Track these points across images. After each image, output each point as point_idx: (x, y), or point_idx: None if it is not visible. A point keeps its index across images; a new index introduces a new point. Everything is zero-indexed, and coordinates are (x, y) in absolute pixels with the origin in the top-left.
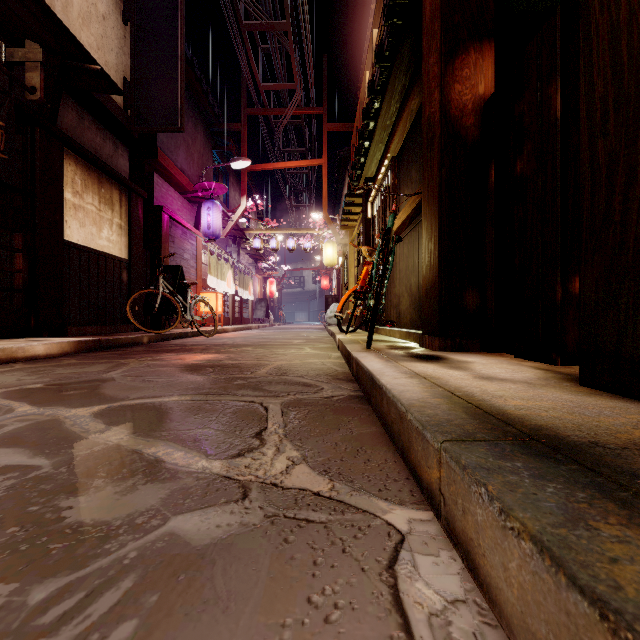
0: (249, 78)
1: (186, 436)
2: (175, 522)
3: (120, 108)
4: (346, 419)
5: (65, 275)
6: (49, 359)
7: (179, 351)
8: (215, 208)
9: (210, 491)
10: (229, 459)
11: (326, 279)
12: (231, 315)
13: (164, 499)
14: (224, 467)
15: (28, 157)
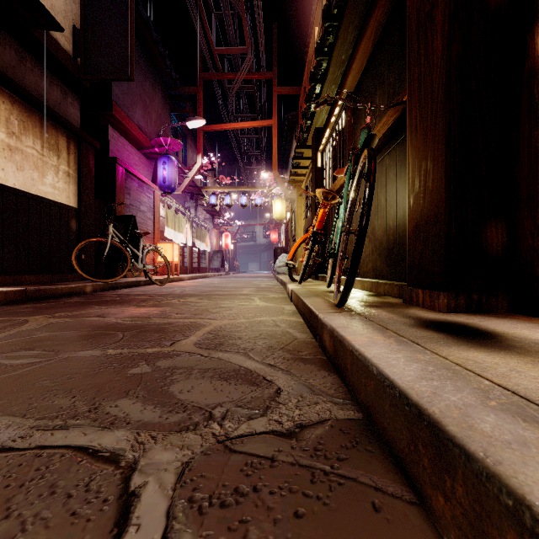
0: (203, 41)
1: None
2: None
3: (68, 55)
4: None
5: None
6: None
7: (113, 303)
8: (170, 163)
9: None
10: None
11: (275, 233)
12: (189, 265)
13: None
14: None
15: None
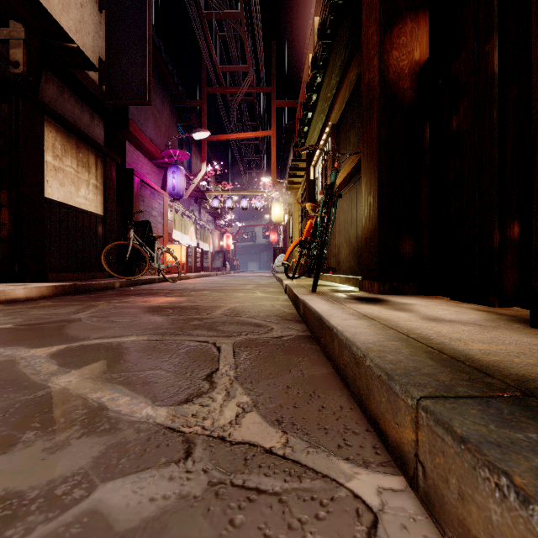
0: (208, 61)
1: (136, 378)
2: (101, 493)
3: (96, 84)
4: (296, 360)
5: (46, 228)
6: (28, 301)
7: (145, 294)
8: (179, 172)
9: (150, 447)
10: (176, 406)
11: (274, 234)
12: (193, 264)
13: (96, 458)
14: (169, 415)
15: (12, 124)
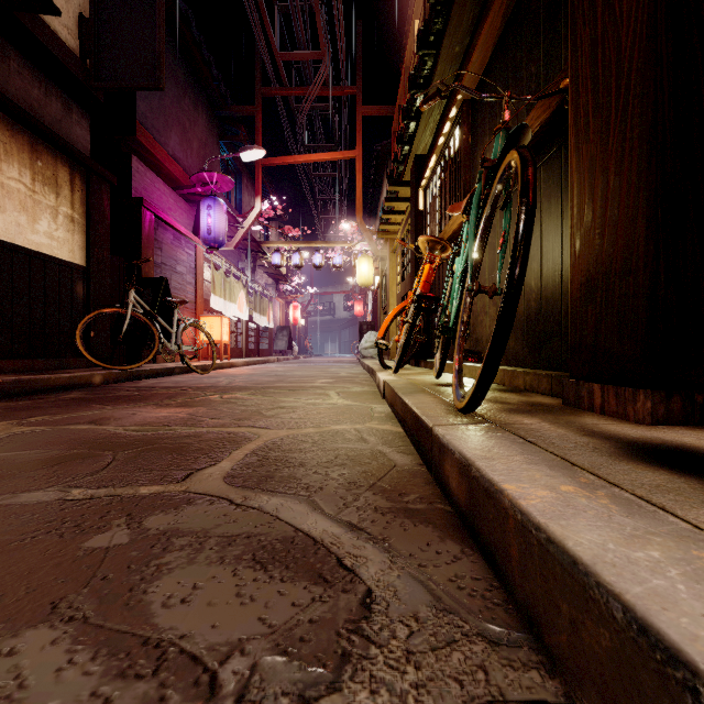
0: (262, 43)
1: None
2: None
3: (72, 53)
4: None
5: None
6: None
7: (124, 401)
8: (217, 207)
9: None
10: None
11: (360, 304)
12: (244, 346)
13: None
14: None
15: None
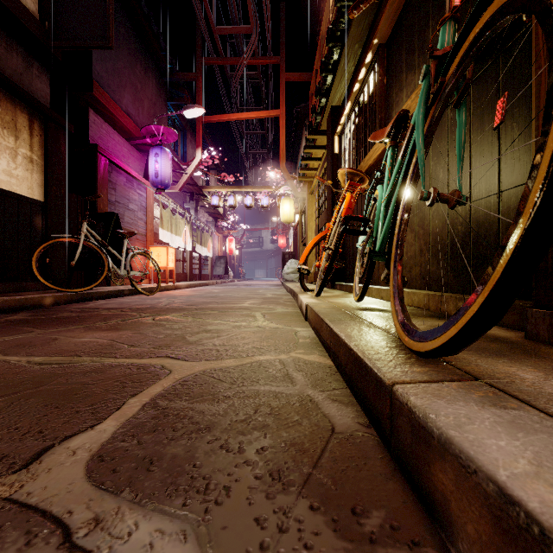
0: (202, 19)
1: None
2: None
3: (32, 15)
4: None
5: None
6: None
7: (58, 323)
8: (163, 154)
9: None
10: None
11: (283, 238)
12: (188, 271)
13: None
14: None
15: None
